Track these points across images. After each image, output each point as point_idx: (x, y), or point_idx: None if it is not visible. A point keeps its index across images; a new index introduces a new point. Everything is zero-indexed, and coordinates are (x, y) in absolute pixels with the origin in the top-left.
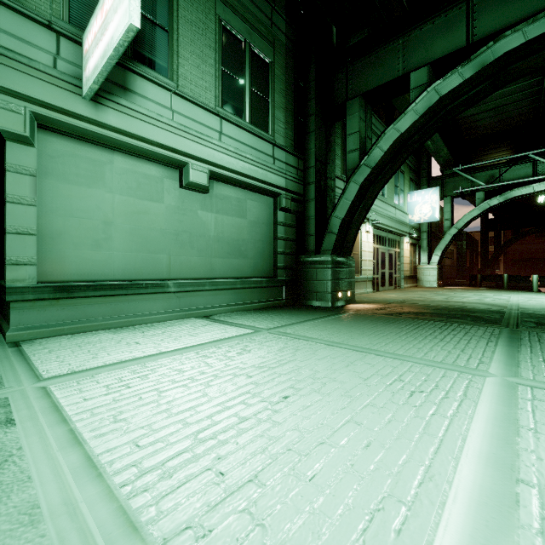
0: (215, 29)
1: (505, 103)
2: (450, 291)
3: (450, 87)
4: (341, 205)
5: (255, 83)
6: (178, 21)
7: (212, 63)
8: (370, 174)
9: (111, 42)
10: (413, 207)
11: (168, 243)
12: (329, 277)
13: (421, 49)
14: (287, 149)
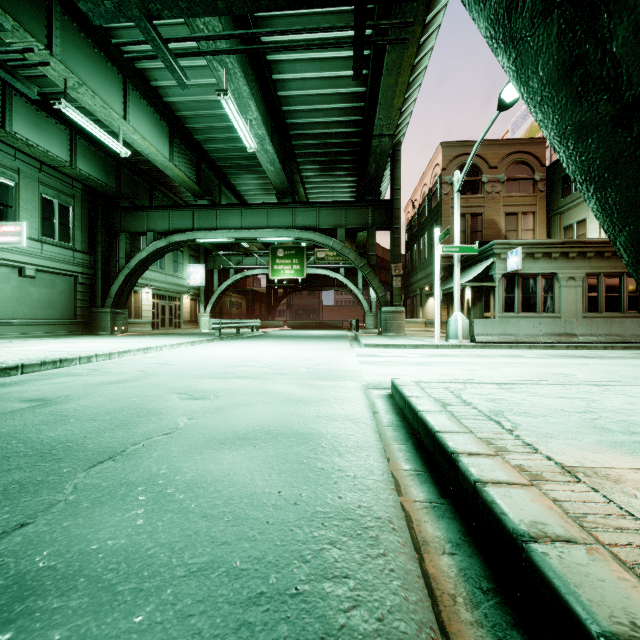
0: (39, 199)
1: None
2: None
3: (160, 246)
4: (116, 284)
5: (62, 220)
6: (19, 202)
7: (37, 216)
8: (130, 272)
9: (10, 243)
10: (190, 275)
11: (13, 303)
12: (109, 319)
13: (154, 222)
14: (83, 251)
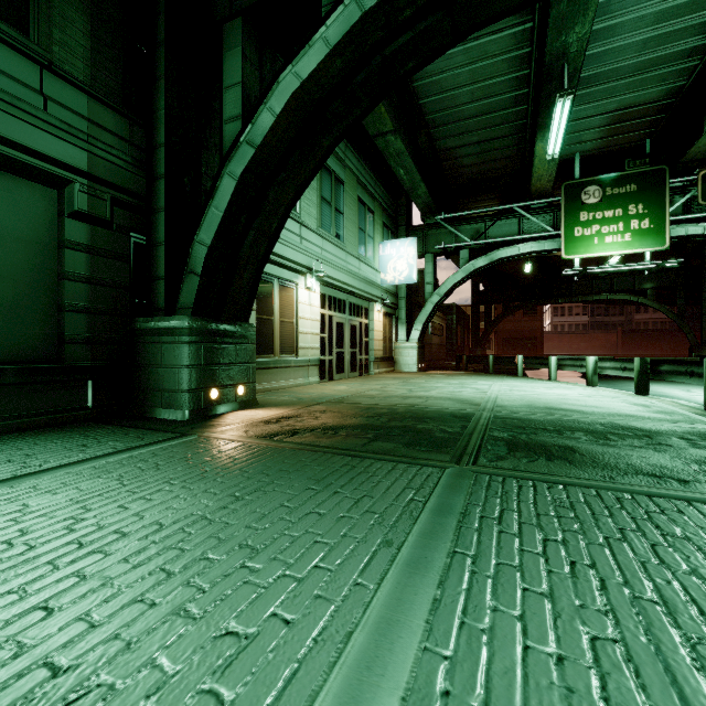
0: None
1: (490, 137)
2: (427, 378)
3: None
4: (209, 220)
5: None
6: None
7: None
8: (257, 160)
9: None
10: (386, 262)
11: None
12: (185, 360)
13: None
14: (95, 92)
